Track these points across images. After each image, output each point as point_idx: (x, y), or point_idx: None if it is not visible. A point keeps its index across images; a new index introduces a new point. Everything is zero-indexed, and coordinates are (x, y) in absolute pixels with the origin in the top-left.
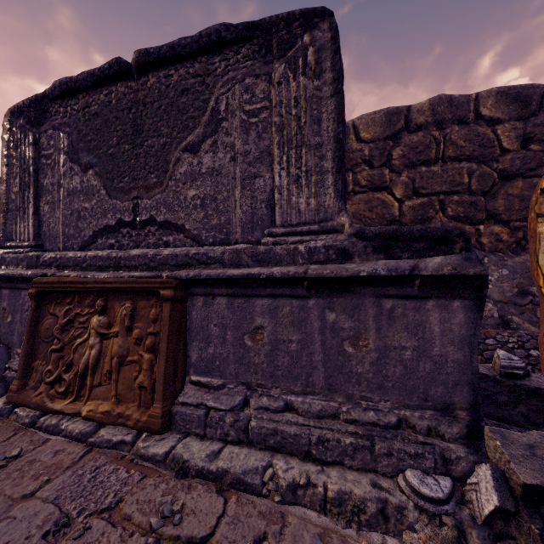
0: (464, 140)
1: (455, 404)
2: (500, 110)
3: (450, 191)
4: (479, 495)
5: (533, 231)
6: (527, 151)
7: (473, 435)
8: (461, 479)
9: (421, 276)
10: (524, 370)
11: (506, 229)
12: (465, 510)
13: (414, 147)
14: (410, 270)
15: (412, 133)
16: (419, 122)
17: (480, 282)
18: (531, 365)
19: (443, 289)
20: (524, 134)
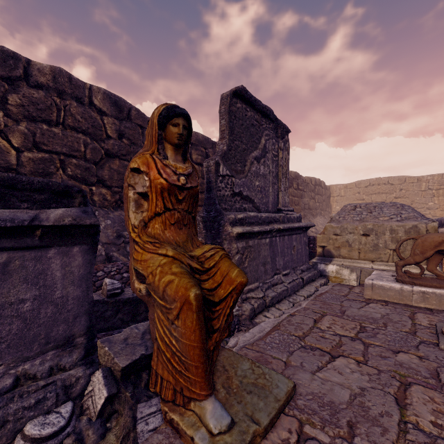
0: (81, 117)
1: (75, 334)
2: (106, 106)
3: (70, 154)
4: (94, 397)
5: (126, 195)
6: (122, 142)
7: (90, 352)
8: (80, 395)
9: (42, 226)
10: (121, 288)
11: (110, 192)
12: (84, 419)
13: (35, 102)
14: (31, 221)
15: (33, 88)
16: (40, 81)
17: (95, 230)
18: (124, 283)
19: (64, 237)
20: (120, 130)
